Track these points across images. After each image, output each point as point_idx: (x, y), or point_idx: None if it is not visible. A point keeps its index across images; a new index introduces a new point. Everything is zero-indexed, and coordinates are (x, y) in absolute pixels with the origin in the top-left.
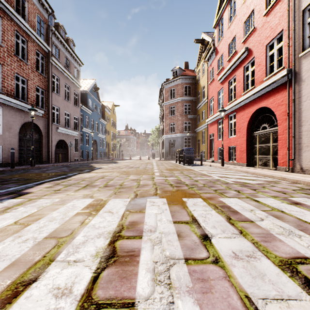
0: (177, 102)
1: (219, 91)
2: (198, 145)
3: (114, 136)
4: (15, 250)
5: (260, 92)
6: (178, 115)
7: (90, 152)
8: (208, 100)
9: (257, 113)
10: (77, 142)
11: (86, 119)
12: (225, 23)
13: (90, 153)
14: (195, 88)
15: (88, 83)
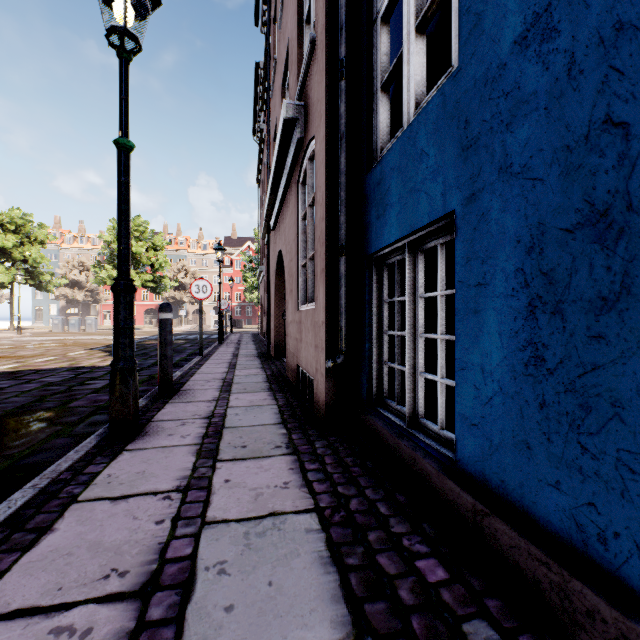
0: None
1: None
2: None
3: None
4: None
5: None
6: None
7: None
8: None
9: None
10: None
11: None
12: None
13: None
14: None
15: None
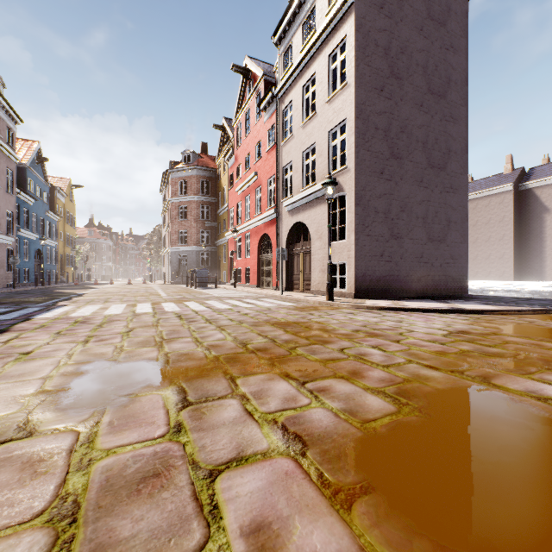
0: (190, 202)
1: (238, 203)
2: (220, 263)
3: (71, 241)
4: (118, 310)
5: (264, 220)
6: (192, 220)
7: (31, 271)
8: (228, 210)
9: (264, 237)
10: (11, 255)
11: (24, 214)
12: (243, 131)
13: (31, 273)
14: (216, 186)
15: (26, 147)
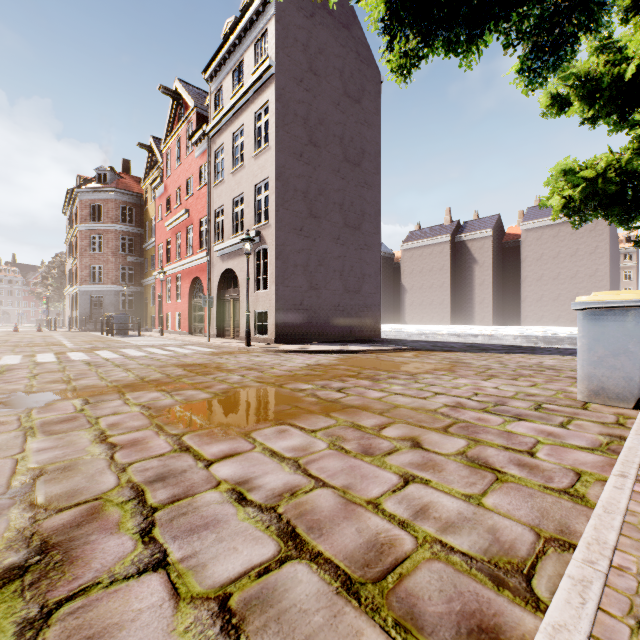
0: (106, 231)
1: (168, 240)
2: (147, 306)
3: None
4: (14, 360)
5: (196, 262)
6: (109, 253)
7: None
8: (156, 245)
9: (197, 280)
10: None
11: None
12: (173, 159)
13: None
14: (143, 214)
15: None
